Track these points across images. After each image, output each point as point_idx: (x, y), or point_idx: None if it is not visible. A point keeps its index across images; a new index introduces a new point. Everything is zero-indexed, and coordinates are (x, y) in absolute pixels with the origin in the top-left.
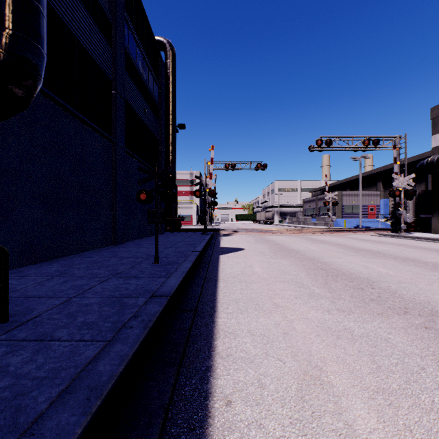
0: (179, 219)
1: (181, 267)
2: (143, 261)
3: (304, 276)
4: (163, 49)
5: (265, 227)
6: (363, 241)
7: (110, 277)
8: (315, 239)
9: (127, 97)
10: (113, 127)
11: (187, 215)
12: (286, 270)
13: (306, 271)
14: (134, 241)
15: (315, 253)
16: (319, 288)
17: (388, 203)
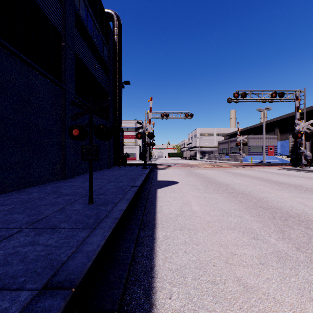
0: (125, 156)
1: (114, 210)
2: (78, 200)
3: (250, 218)
4: (111, 19)
5: (190, 162)
6: (274, 174)
7: (22, 228)
8: (234, 172)
9: (78, 52)
10: (63, 75)
11: (132, 153)
12: (226, 209)
13: (248, 211)
14: (84, 174)
15: (243, 187)
16: (280, 241)
17: (283, 144)
